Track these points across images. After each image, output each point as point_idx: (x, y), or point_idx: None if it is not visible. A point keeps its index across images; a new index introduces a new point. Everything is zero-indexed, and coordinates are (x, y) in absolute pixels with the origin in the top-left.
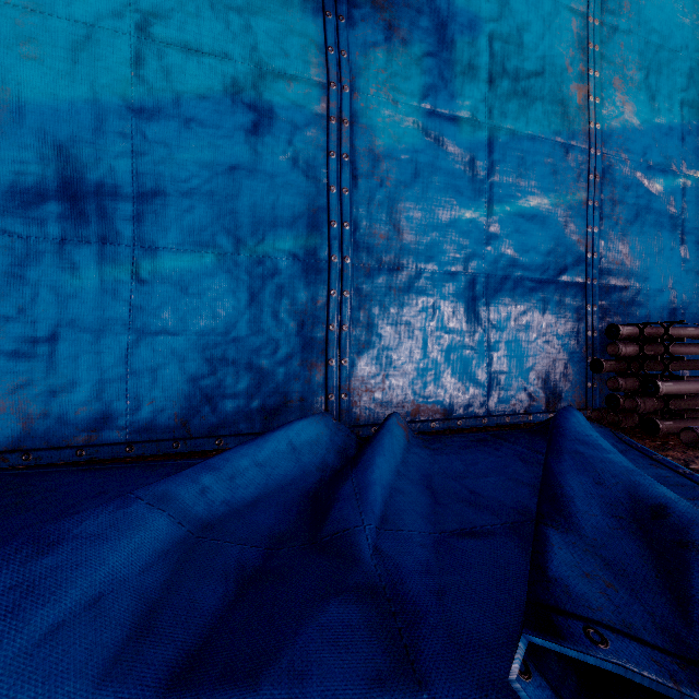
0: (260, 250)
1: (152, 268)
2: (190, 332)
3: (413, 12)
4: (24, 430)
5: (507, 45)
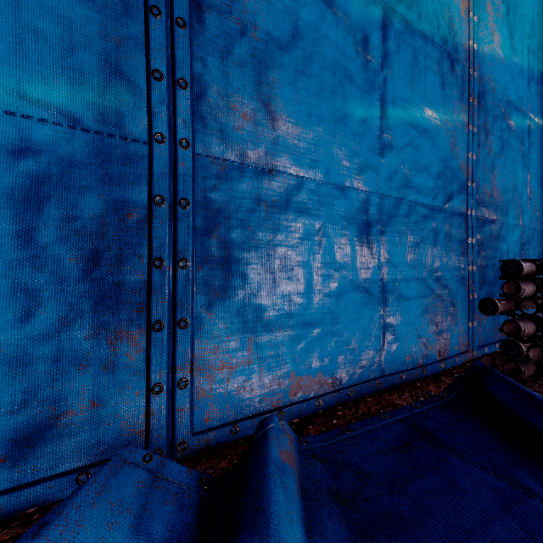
0: None
1: None
2: None
3: None
4: None
5: None
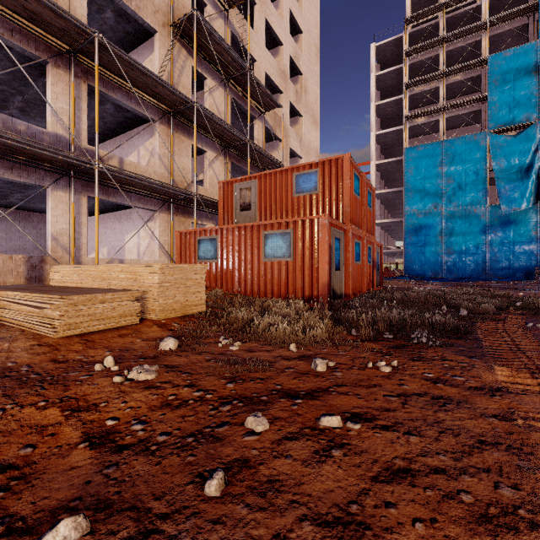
0: (477, 261)
1: (466, 263)
2: (470, 269)
3: (499, 231)
4: (455, 277)
5: (517, 230)
